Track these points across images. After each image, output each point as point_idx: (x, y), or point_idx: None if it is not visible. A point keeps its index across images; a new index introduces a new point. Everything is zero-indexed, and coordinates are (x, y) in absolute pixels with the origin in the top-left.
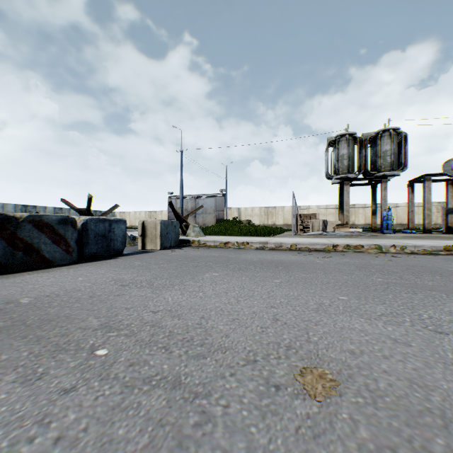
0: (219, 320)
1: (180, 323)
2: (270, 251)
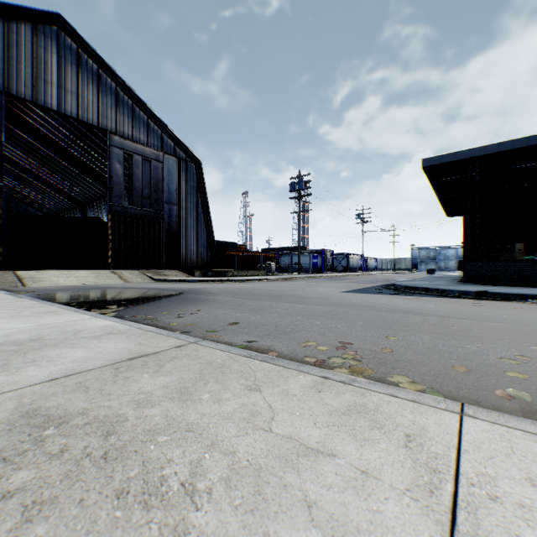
0: None
1: None
2: None
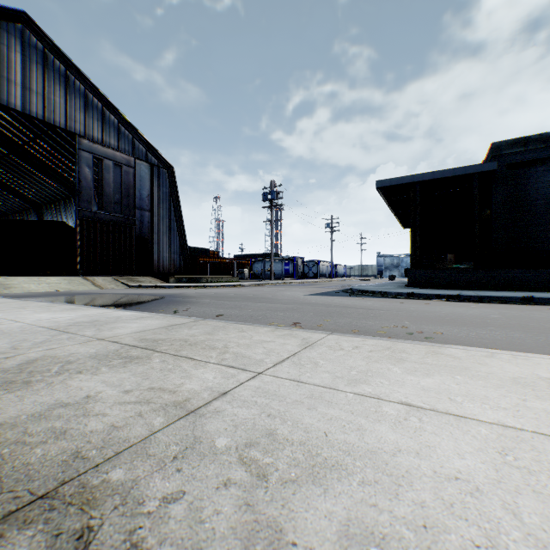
0: (453, 307)
1: (464, 307)
2: (504, 349)
